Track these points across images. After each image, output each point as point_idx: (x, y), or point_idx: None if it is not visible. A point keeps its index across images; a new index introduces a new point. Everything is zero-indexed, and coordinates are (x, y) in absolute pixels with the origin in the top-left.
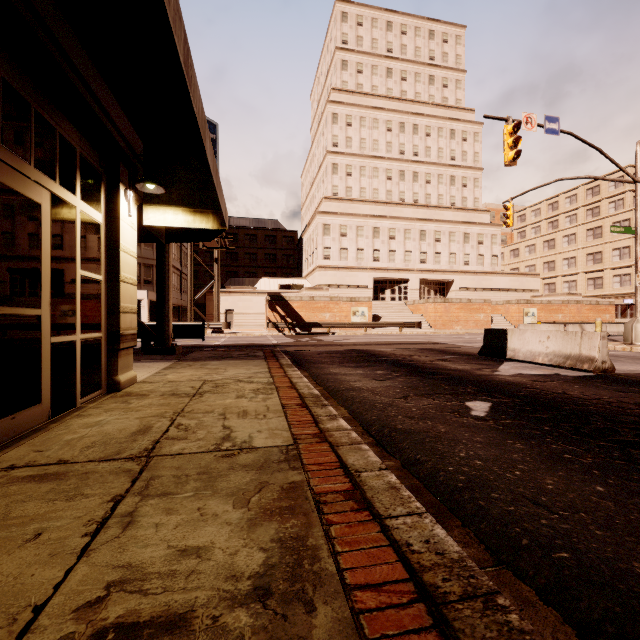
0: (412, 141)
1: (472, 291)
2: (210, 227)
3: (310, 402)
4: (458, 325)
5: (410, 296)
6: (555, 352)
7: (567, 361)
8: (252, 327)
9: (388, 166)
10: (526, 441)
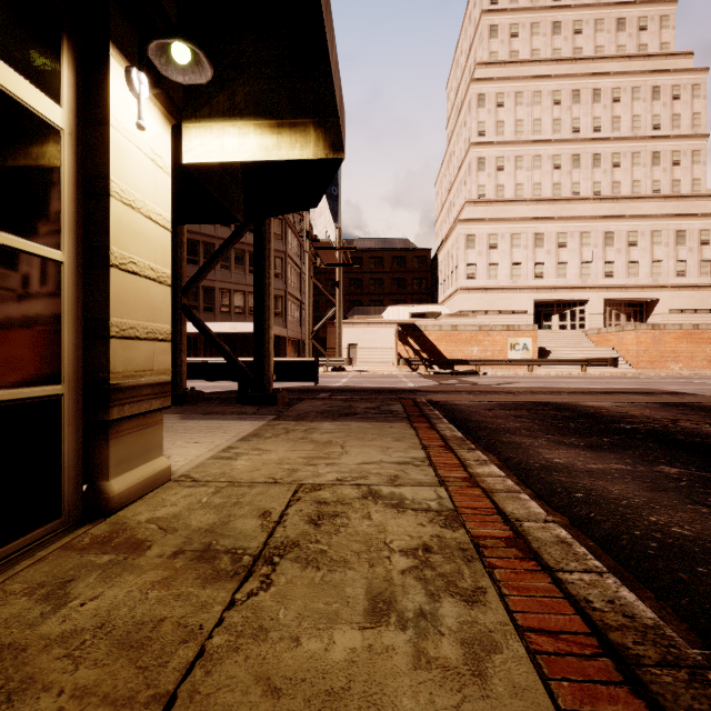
0: (591, 112)
1: (690, 314)
2: (309, 155)
3: None
4: (676, 363)
5: (589, 323)
6: None
7: None
8: (378, 364)
9: (555, 151)
10: None
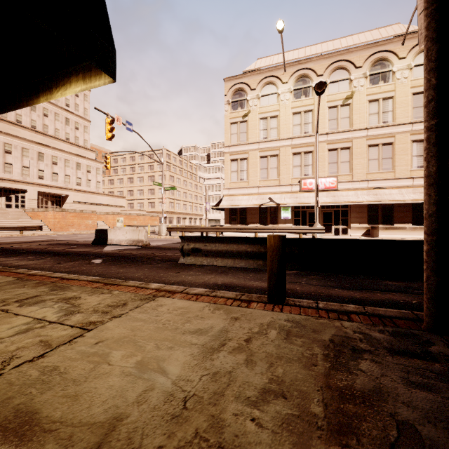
0: None
1: (83, 204)
2: None
3: (4, 270)
4: (73, 228)
5: (28, 204)
6: (129, 239)
7: (134, 242)
8: None
9: None
10: (116, 265)
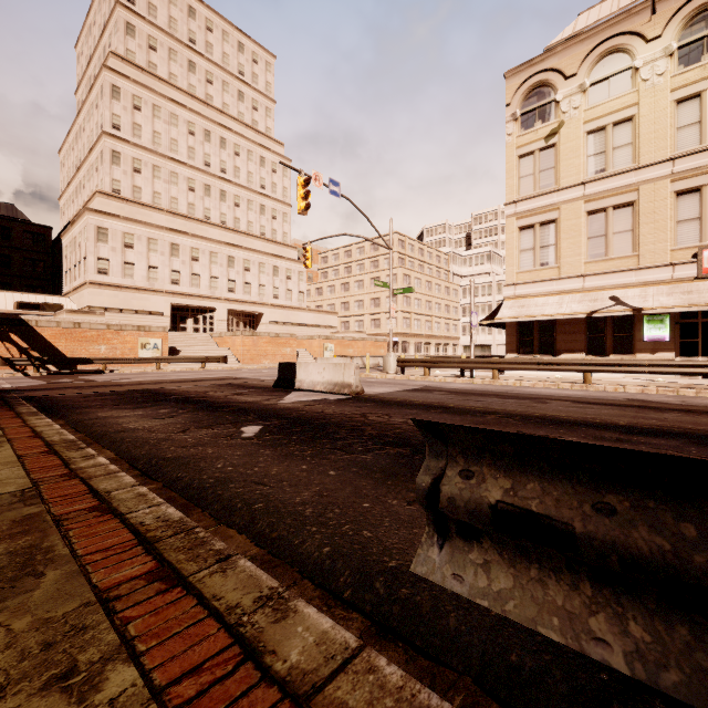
0: (219, 155)
1: (281, 325)
2: None
3: (61, 448)
4: (266, 359)
5: (217, 327)
6: (329, 381)
7: (336, 388)
8: None
9: (191, 175)
10: (275, 448)
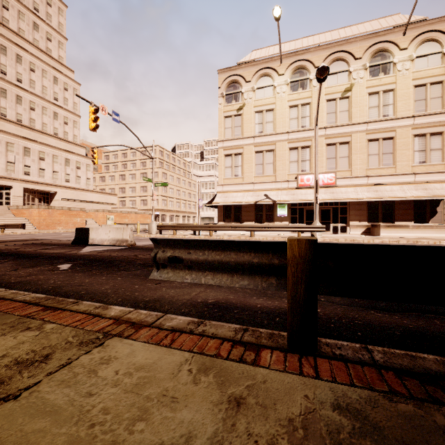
0: (15, 67)
1: (72, 201)
2: None
3: None
4: (60, 226)
5: (13, 201)
6: (113, 238)
7: (117, 242)
8: None
9: None
10: (84, 273)
